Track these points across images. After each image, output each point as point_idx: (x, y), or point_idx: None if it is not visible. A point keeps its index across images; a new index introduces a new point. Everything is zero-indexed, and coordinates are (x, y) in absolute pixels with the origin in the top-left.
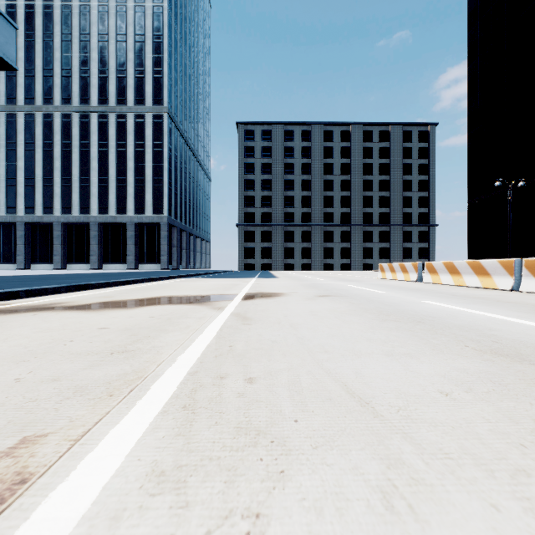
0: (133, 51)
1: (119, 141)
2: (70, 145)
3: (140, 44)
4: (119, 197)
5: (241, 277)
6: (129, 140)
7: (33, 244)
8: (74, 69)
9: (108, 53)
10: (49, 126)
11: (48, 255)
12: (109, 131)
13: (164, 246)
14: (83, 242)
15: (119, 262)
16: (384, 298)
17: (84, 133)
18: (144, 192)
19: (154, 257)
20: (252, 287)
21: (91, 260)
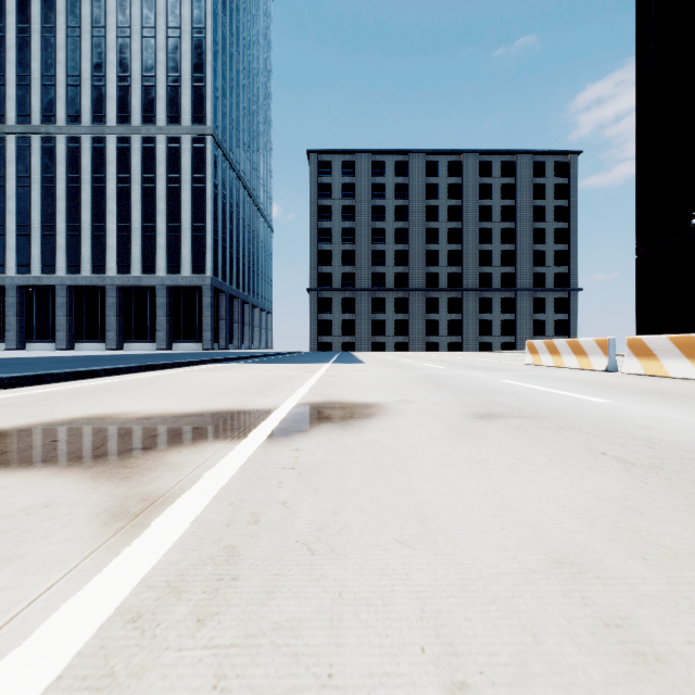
0: (164, 50)
1: (145, 174)
2: (79, 179)
3: (175, 41)
4: (146, 251)
5: (307, 361)
6: (160, 172)
7: (28, 315)
8: (84, 76)
9: (130, 53)
10: (50, 154)
11: (49, 330)
12: (132, 160)
13: (207, 318)
14: (96, 312)
15: (146, 339)
16: (665, 430)
17: (98, 163)
18: (179, 244)
19: (193, 334)
20: (317, 386)
21: (107, 337)
